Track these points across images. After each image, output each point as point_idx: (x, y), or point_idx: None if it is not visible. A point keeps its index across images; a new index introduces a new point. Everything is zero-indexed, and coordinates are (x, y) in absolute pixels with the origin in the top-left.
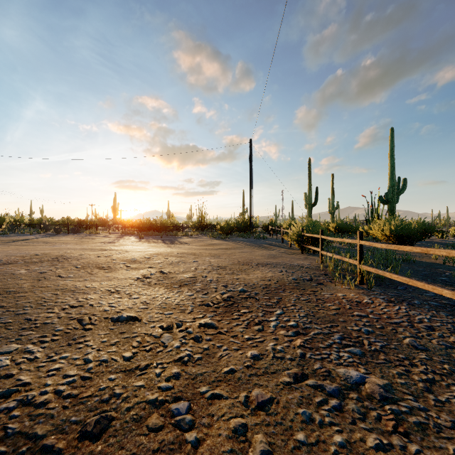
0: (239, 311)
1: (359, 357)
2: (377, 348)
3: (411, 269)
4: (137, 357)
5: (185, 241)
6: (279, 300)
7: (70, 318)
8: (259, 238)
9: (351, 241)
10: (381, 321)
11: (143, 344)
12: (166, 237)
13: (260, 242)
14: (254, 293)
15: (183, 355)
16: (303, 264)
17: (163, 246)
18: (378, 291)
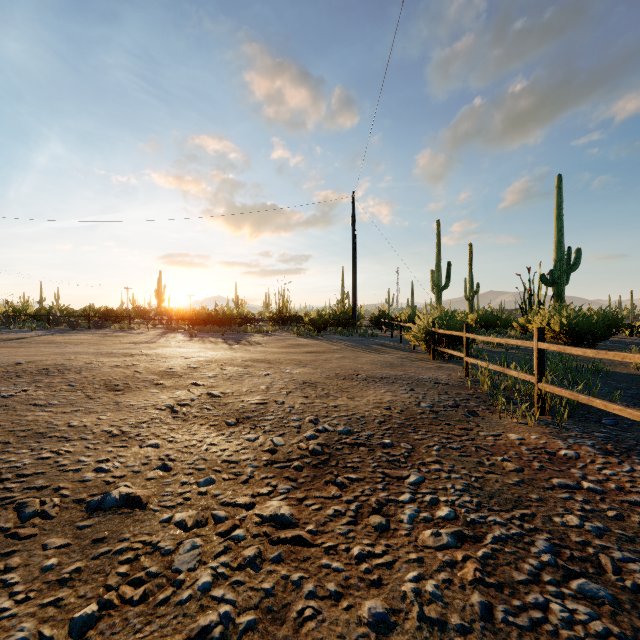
0: (340, 476)
1: (612, 615)
2: (636, 579)
3: (608, 385)
4: (106, 622)
5: (258, 340)
6: (410, 450)
7: (3, 501)
8: (365, 336)
9: (521, 343)
10: (611, 500)
11: (133, 576)
12: (229, 334)
13: (368, 341)
14: (364, 435)
15: (210, 622)
16: (438, 378)
17: (222, 348)
18: (575, 428)
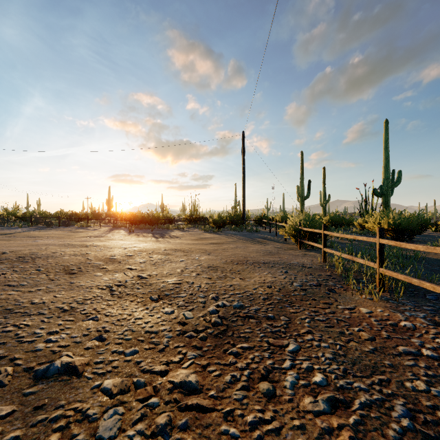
0: (235, 345)
1: None
2: None
3: (425, 268)
4: None
5: (176, 235)
6: (288, 322)
7: None
8: (252, 231)
9: (366, 239)
10: None
11: None
12: (157, 230)
13: (253, 235)
14: (253, 309)
15: None
16: (304, 263)
17: (151, 240)
18: (408, 303)
